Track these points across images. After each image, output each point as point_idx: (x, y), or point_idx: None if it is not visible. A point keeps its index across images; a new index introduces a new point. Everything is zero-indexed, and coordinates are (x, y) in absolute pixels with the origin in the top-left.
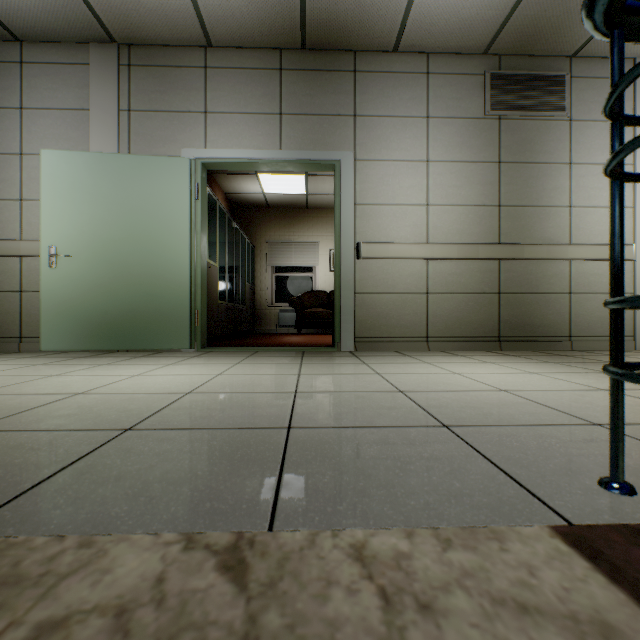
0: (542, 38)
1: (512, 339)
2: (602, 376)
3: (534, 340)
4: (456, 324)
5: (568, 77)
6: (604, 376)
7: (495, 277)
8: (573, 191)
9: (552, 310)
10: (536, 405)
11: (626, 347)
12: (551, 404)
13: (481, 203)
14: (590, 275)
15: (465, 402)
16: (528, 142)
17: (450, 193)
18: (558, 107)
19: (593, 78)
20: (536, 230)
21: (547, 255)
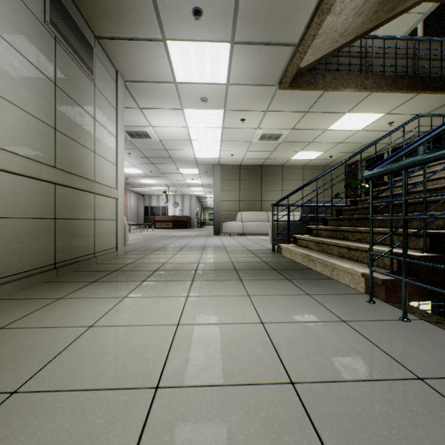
0: (94, 4)
1: (65, 263)
2: (206, 284)
3: (78, 261)
4: (16, 257)
5: (95, 51)
6: (206, 284)
7: (53, 202)
8: (96, 141)
9: (87, 233)
10: (308, 324)
11: (115, 255)
12: (301, 319)
13: (41, 117)
14: (103, 206)
15: (321, 349)
16: (75, 82)
17: (9, 85)
18: (91, 69)
19: (104, 65)
20: (79, 164)
21: (87, 187)
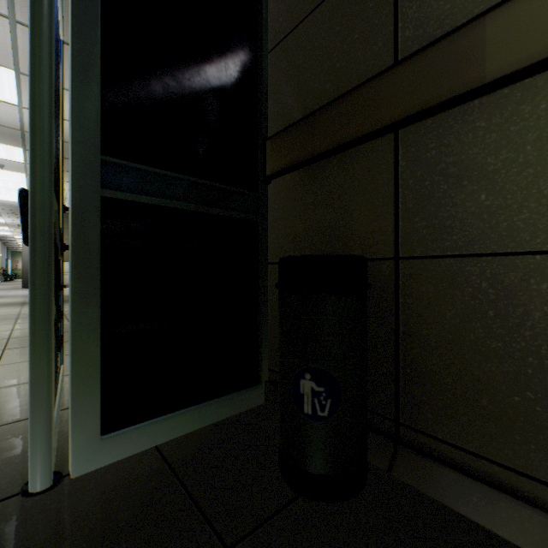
0: None
1: None
2: None
3: None
4: None
5: None
6: None
7: None
8: None
9: None
10: None
11: None
12: None
13: None
14: None
15: None
16: None
17: None
18: None
19: None
20: None
21: None
